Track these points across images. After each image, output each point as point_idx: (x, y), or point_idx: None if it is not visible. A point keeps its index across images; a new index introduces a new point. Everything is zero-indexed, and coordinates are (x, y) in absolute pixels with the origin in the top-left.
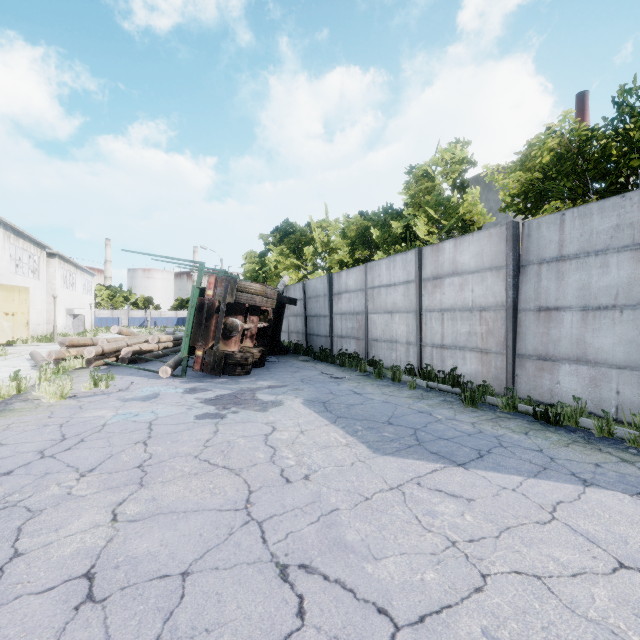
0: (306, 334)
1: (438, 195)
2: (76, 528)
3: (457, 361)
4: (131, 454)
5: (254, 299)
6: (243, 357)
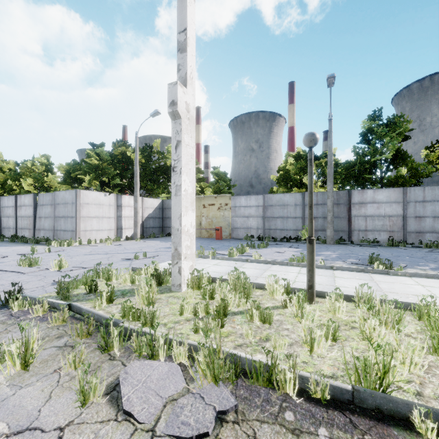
0: None
1: (35, 174)
2: None
3: (25, 233)
4: None
5: None
6: None
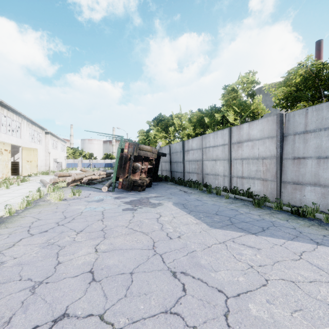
0: (171, 171)
1: (240, 100)
2: (81, 254)
3: (250, 185)
4: (97, 225)
5: (147, 154)
6: (141, 182)
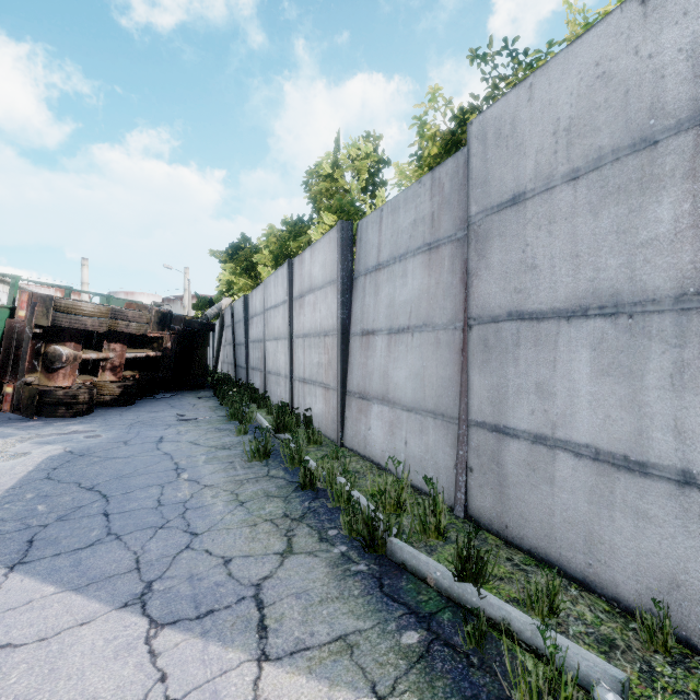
0: (235, 365)
1: (341, 199)
2: None
3: (312, 399)
4: None
5: (82, 322)
6: (69, 394)
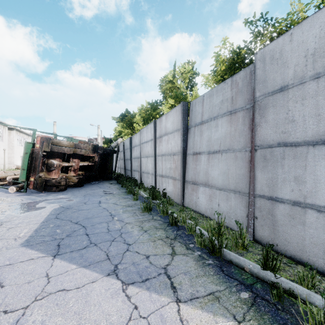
0: (124, 169)
1: (176, 91)
2: None
3: (166, 184)
4: None
5: (63, 149)
6: (57, 181)
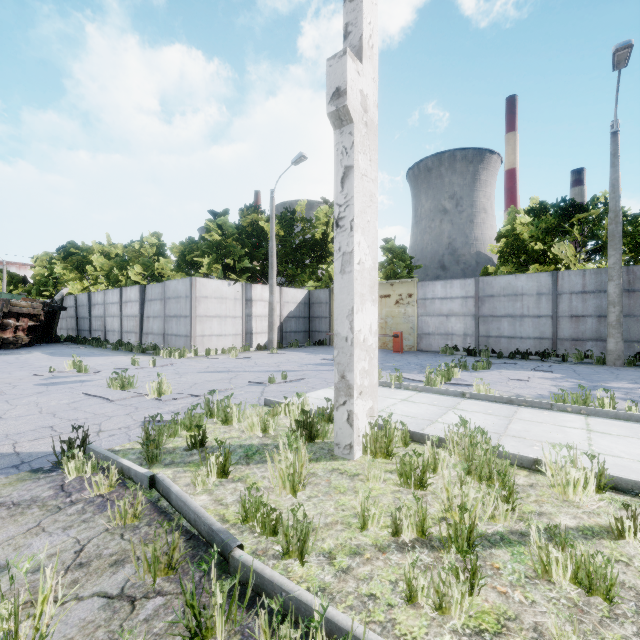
0: (78, 330)
1: (144, 259)
2: None
3: (131, 337)
4: None
5: (22, 310)
6: (15, 340)
